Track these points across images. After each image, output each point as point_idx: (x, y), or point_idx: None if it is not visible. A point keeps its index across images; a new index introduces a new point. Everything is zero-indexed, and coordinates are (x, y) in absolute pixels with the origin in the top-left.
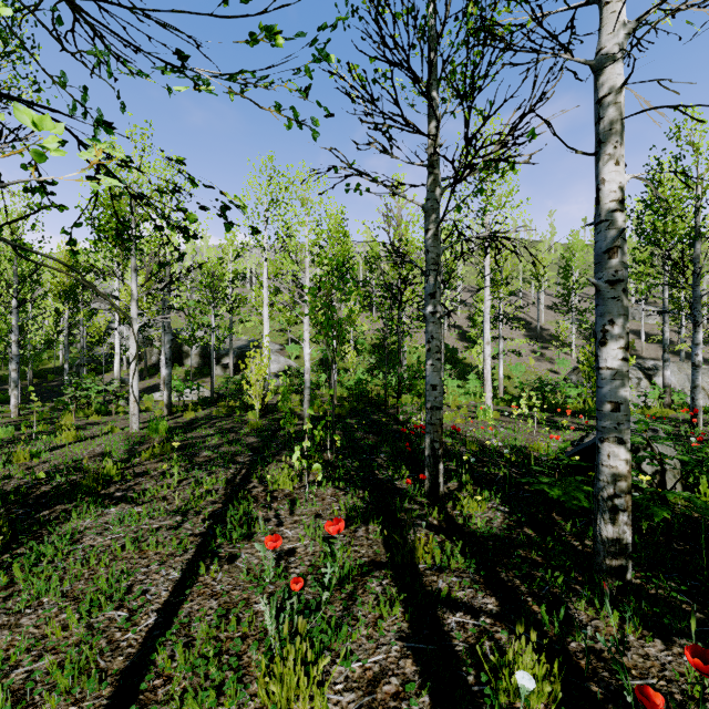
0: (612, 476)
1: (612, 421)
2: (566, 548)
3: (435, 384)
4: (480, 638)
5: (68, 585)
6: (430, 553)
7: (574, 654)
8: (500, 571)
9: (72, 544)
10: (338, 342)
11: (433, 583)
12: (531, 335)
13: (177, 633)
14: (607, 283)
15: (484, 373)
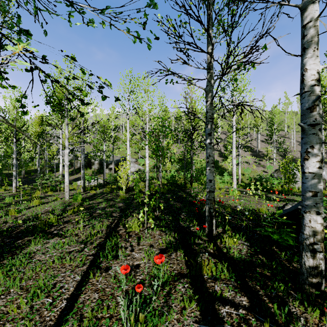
0: (312, 232)
1: (312, 202)
2: (283, 268)
3: (211, 179)
4: (240, 323)
5: (24, 282)
6: (210, 269)
7: None
8: (248, 280)
9: (29, 259)
10: (162, 158)
11: (212, 287)
12: (253, 154)
13: (76, 313)
14: (309, 125)
15: (232, 173)
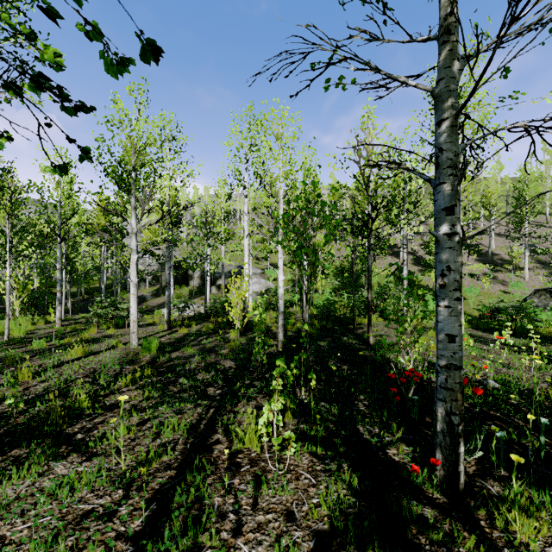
0: None
1: None
2: None
3: (453, 334)
4: None
5: None
6: None
7: None
8: None
9: None
10: (312, 272)
11: None
12: (482, 259)
13: None
14: None
15: None
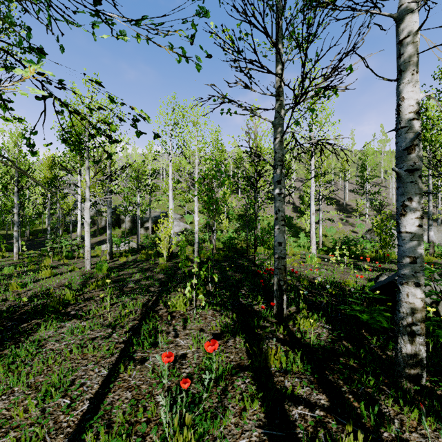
0: (410, 310)
1: (410, 270)
2: (374, 357)
3: (281, 242)
4: (316, 427)
5: (32, 378)
6: (278, 359)
7: None
8: (328, 373)
9: (39, 348)
10: (216, 214)
11: (281, 382)
12: (339, 208)
13: (102, 417)
14: (406, 171)
15: (311, 233)
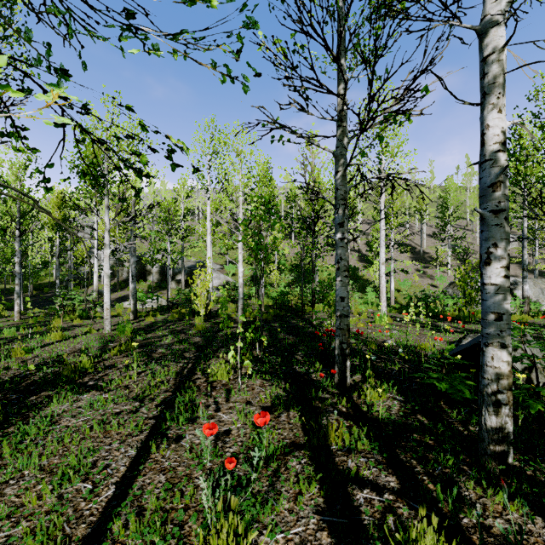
0: (495, 375)
1: (495, 329)
2: (453, 433)
3: (343, 297)
4: (384, 513)
5: (45, 460)
6: (340, 436)
7: (466, 529)
8: (399, 452)
9: (51, 424)
10: (265, 263)
11: (344, 462)
12: (415, 257)
13: (131, 503)
14: (491, 212)
15: (380, 287)
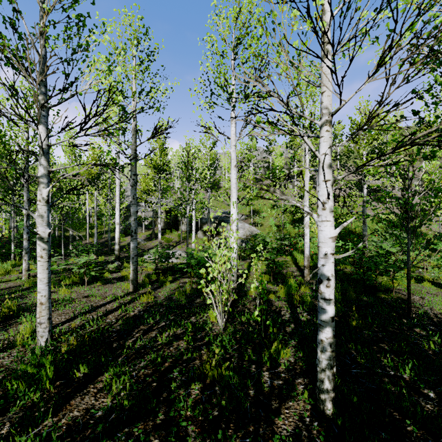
0: None
1: None
2: None
3: None
4: None
5: None
6: None
7: None
8: None
9: None
10: None
11: None
12: None
13: None
14: None
15: None
